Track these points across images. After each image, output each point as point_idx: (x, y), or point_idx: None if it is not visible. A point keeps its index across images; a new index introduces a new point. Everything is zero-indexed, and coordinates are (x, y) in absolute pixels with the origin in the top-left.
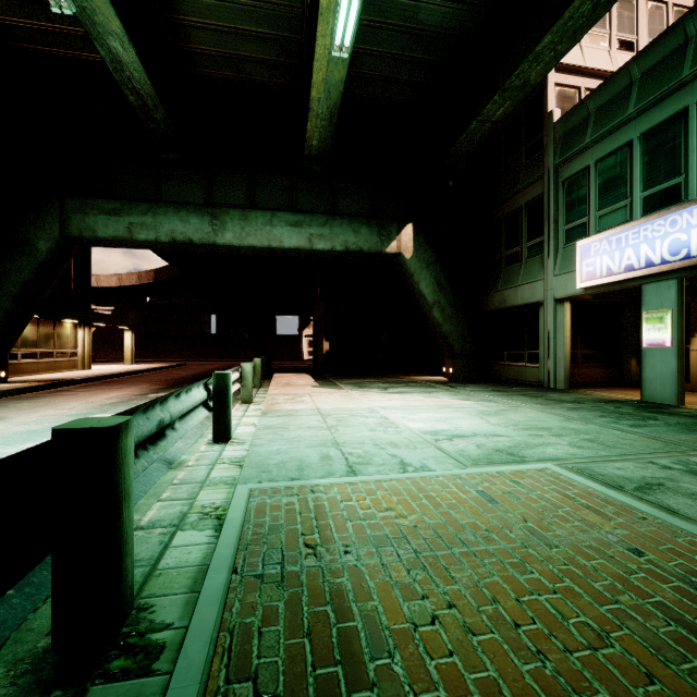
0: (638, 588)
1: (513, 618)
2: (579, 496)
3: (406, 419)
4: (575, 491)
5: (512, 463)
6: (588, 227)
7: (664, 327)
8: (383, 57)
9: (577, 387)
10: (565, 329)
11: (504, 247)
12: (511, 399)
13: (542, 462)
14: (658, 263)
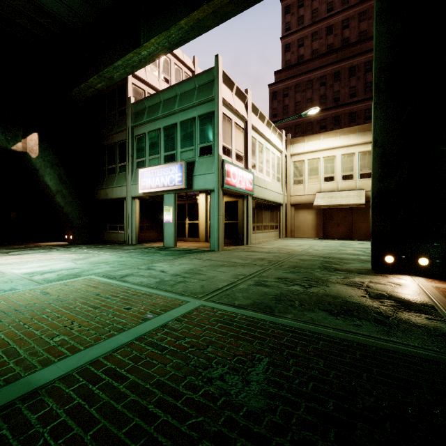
0: (87, 303)
1: (25, 323)
2: (94, 284)
3: (15, 269)
4: (93, 283)
5: (72, 278)
6: (145, 163)
7: (170, 213)
8: (6, 3)
9: (143, 242)
10: (136, 213)
11: (107, 163)
12: (101, 251)
13: (89, 275)
14: (166, 186)
